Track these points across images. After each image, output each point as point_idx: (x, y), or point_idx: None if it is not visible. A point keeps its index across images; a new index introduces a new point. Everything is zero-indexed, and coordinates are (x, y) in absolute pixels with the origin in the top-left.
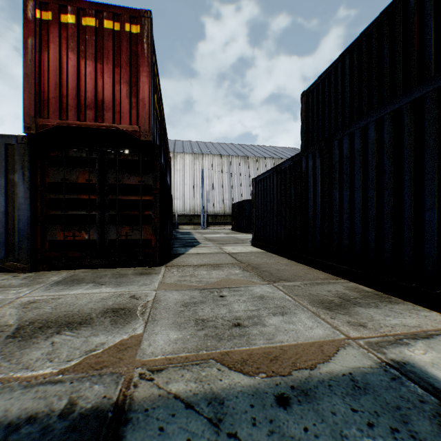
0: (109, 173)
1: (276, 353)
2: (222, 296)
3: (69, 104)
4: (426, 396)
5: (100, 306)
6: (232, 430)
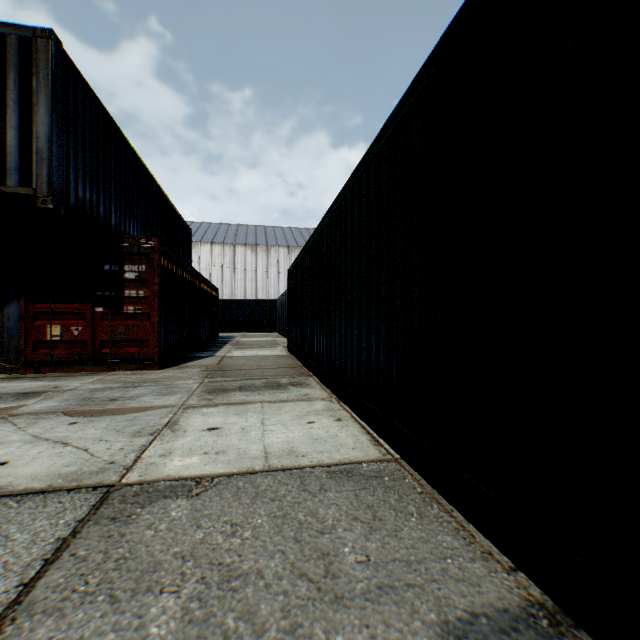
0: None
1: None
2: None
3: None
4: None
5: None
6: None
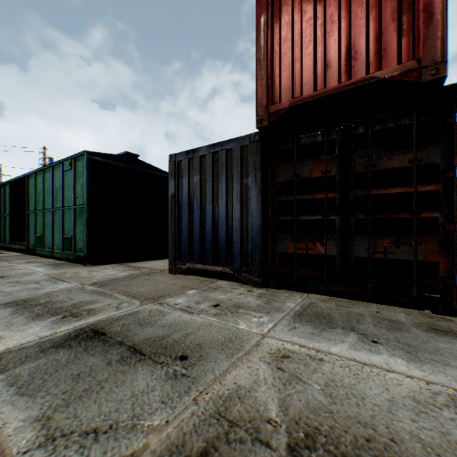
0: (354, 157)
1: None
2: None
3: (302, 74)
4: None
5: (435, 437)
6: None
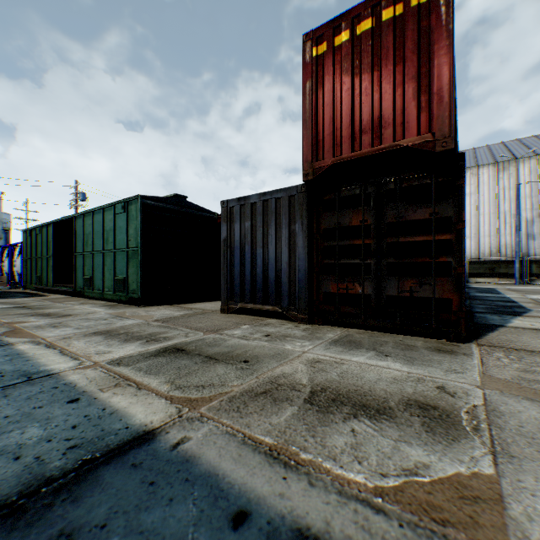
0: (386, 209)
1: None
2: None
3: (342, 136)
4: None
5: (395, 390)
6: None
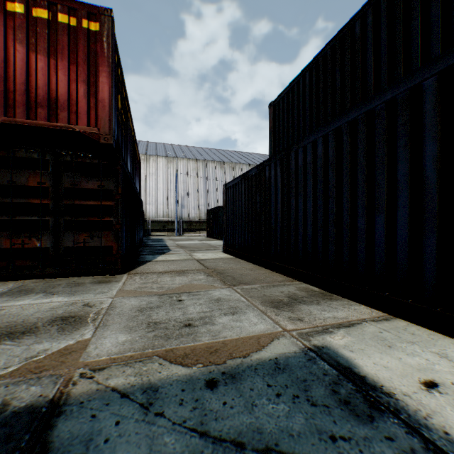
0: (65, 176)
1: (217, 347)
2: (180, 300)
3: (17, 100)
4: (330, 370)
5: (48, 315)
6: (160, 410)
